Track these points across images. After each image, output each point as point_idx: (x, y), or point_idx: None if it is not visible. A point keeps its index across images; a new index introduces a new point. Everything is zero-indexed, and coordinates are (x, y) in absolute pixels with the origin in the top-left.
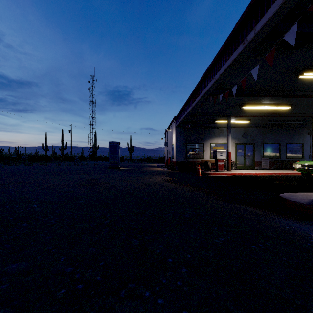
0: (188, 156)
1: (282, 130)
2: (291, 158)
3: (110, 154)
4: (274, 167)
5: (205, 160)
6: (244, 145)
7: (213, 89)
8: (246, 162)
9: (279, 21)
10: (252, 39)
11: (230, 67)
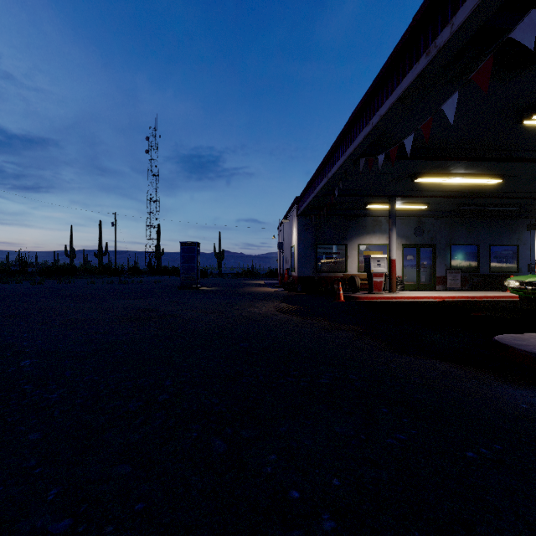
0: (320, 267)
1: (482, 222)
2: (498, 270)
3: (182, 263)
4: (468, 287)
5: (350, 274)
6: (417, 247)
7: (367, 144)
8: (420, 277)
9: (498, 9)
10: (446, 43)
11: (401, 101)
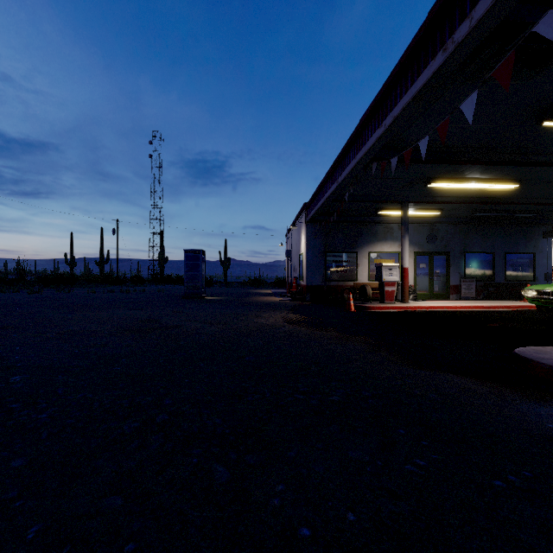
0: (329, 276)
1: (498, 229)
2: (514, 279)
3: (186, 272)
4: (483, 296)
5: (360, 283)
6: (430, 255)
7: (379, 147)
8: (433, 286)
9: (520, 2)
10: (465, 38)
11: (415, 100)
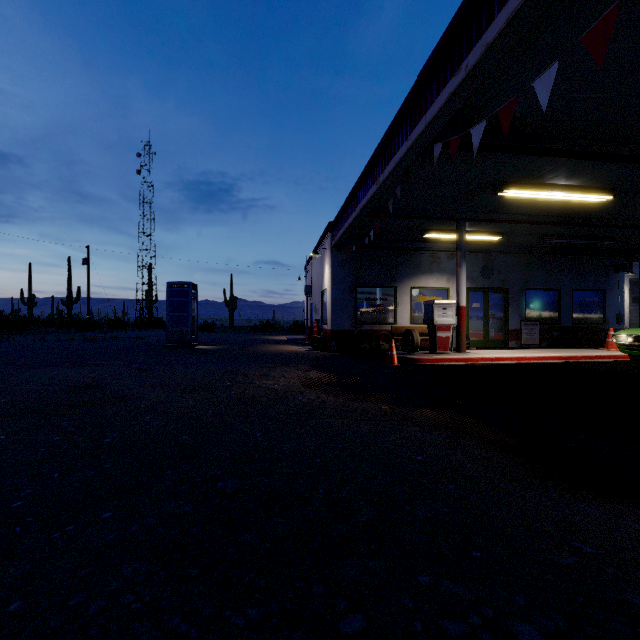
0: (361, 318)
1: (563, 261)
2: (582, 321)
3: (170, 312)
4: (547, 343)
5: (400, 327)
6: (484, 292)
7: (450, 114)
8: (489, 330)
9: None
10: None
11: None
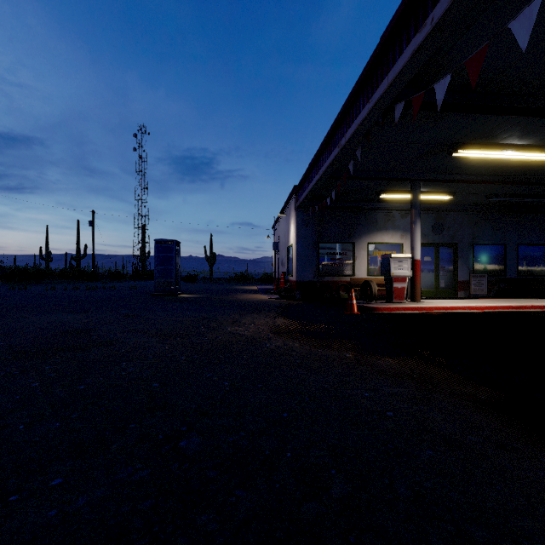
0: (322, 270)
1: (509, 218)
2: (527, 274)
3: (157, 265)
4: (493, 293)
5: (358, 279)
6: (435, 247)
7: (412, 72)
8: (439, 281)
9: None
10: None
11: None
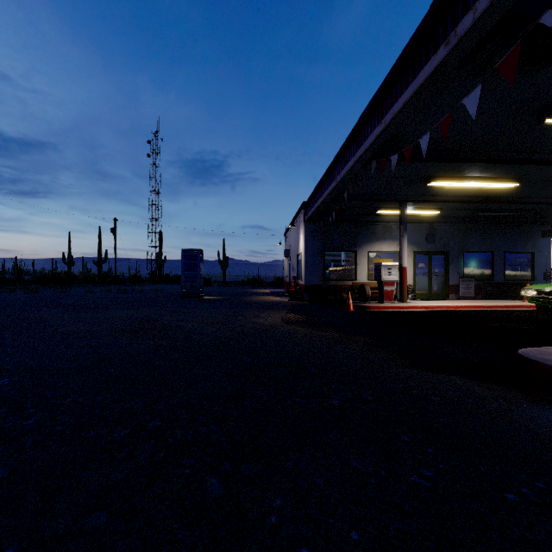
0: (328, 276)
1: (496, 229)
2: (513, 278)
3: (184, 271)
4: (482, 296)
5: (359, 283)
6: (429, 254)
7: (379, 145)
8: (432, 285)
9: None
10: (468, 30)
11: (416, 96)
